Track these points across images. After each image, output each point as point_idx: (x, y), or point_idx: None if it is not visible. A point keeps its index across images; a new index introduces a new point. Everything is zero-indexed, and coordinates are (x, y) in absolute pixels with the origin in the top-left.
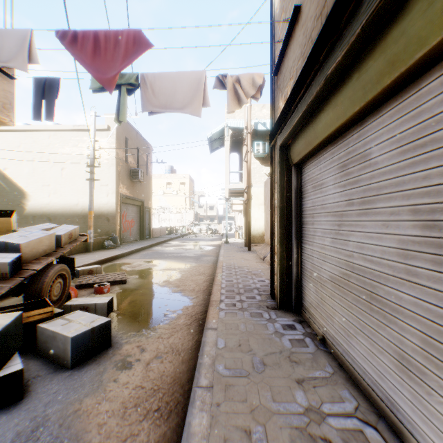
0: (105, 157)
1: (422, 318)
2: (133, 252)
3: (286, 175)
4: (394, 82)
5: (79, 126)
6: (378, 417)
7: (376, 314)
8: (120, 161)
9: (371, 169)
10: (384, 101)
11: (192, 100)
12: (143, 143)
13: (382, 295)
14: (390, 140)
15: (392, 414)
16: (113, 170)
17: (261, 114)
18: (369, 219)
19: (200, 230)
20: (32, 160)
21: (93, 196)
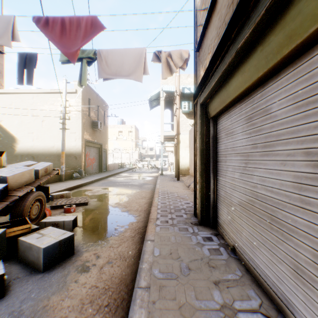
0: (74, 112)
1: (314, 238)
2: (94, 181)
3: (206, 125)
4: (291, 52)
5: (54, 90)
6: (278, 312)
7: (276, 232)
8: (85, 115)
9: (271, 121)
10: (282, 68)
11: (135, 70)
12: (101, 102)
13: (280, 218)
14: (286, 98)
15: (289, 311)
16: (79, 122)
17: (187, 81)
18: (270, 159)
19: (143, 165)
20: (20, 114)
21: (64, 141)
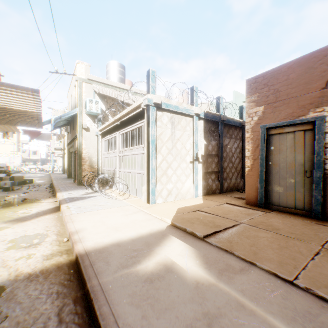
0: None
1: None
2: None
3: (70, 154)
4: None
5: None
6: None
7: None
8: None
9: None
10: None
11: (49, 139)
12: None
13: None
14: None
15: None
16: None
17: None
18: None
19: (30, 168)
20: None
21: None
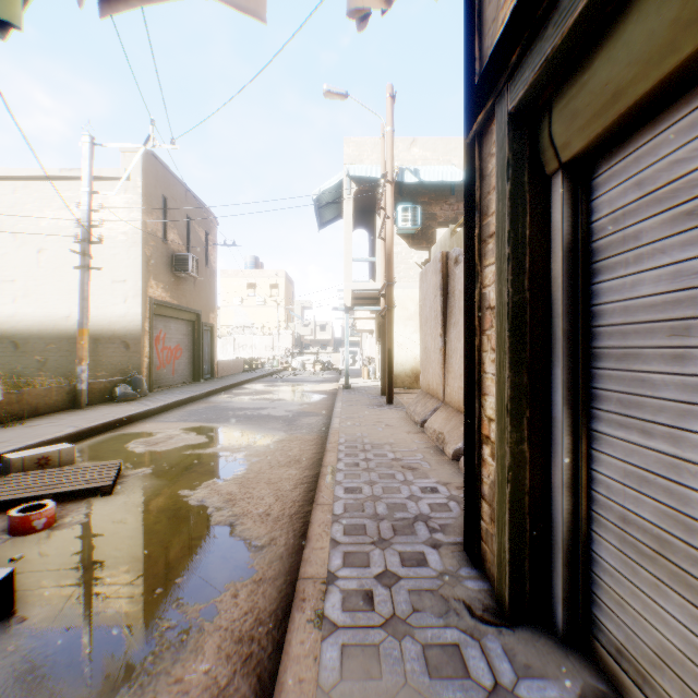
0: (121, 229)
1: None
2: (170, 407)
3: (530, 207)
4: None
5: (71, 170)
6: None
7: None
8: (151, 238)
9: None
10: None
11: None
12: (199, 210)
13: None
14: None
15: None
16: (136, 254)
17: (409, 157)
18: None
19: (303, 363)
20: None
21: (87, 301)
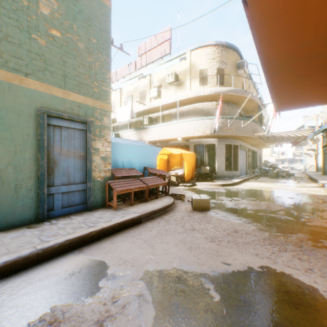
0: None
1: None
2: None
3: (324, 154)
4: None
5: None
6: None
7: None
8: None
9: None
10: None
11: (305, 144)
12: None
13: None
14: None
15: None
16: None
17: None
18: None
19: (282, 167)
20: None
21: None
